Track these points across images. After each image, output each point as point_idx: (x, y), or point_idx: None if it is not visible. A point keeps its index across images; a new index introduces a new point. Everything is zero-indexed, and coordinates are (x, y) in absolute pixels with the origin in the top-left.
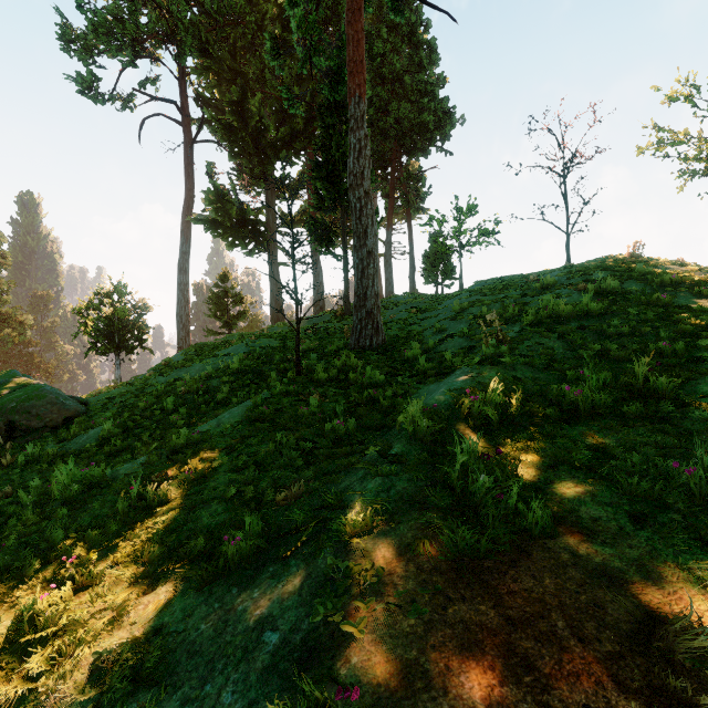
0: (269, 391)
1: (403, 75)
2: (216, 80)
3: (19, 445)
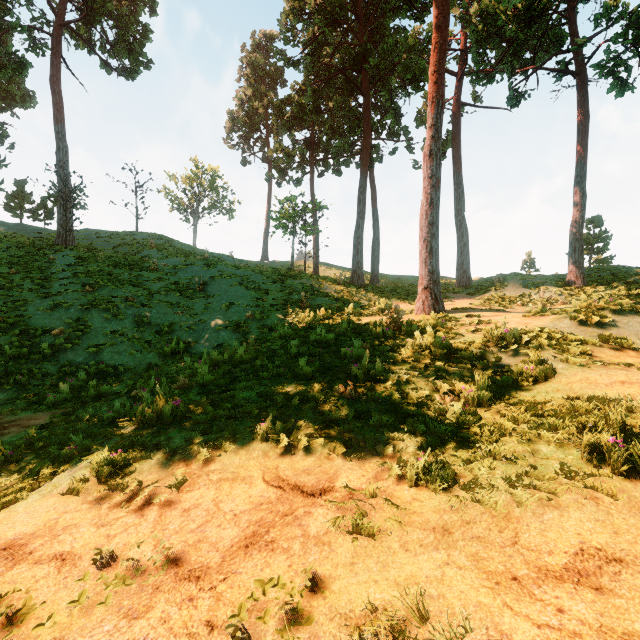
0: (71, 250)
1: None
2: None
3: None
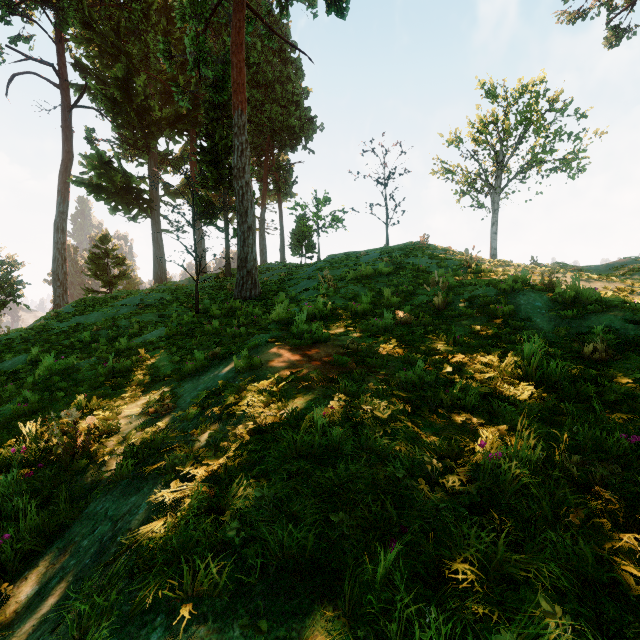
0: (177, 322)
1: (275, 83)
2: (97, 51)
3: None
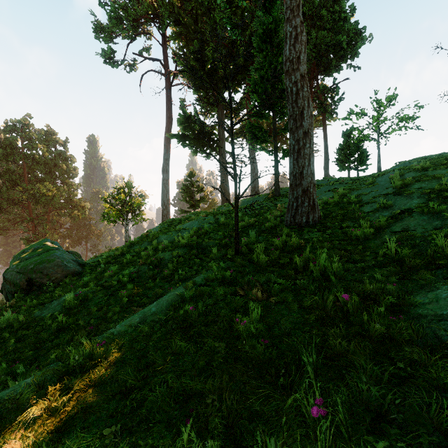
0: (205, 274)
1: (320, 10)
2: (185, 42)
3: (31, 297)
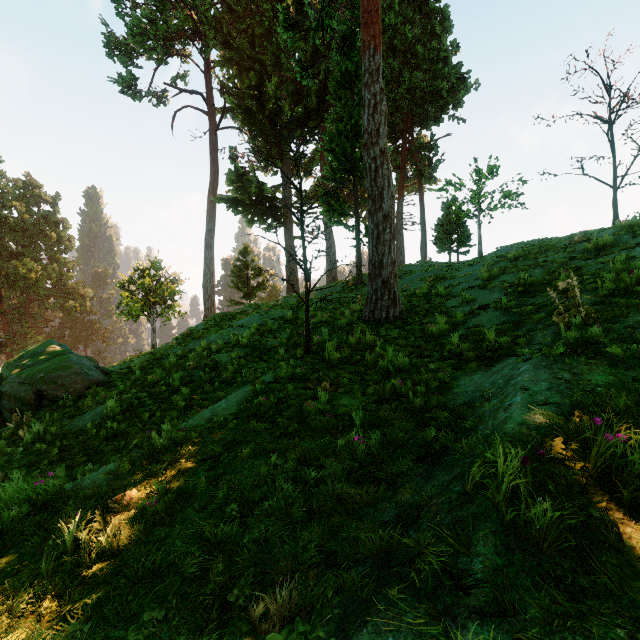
0: (273, 372)
1: (414, 45)
2: (237, 70)
3: (44, 414)
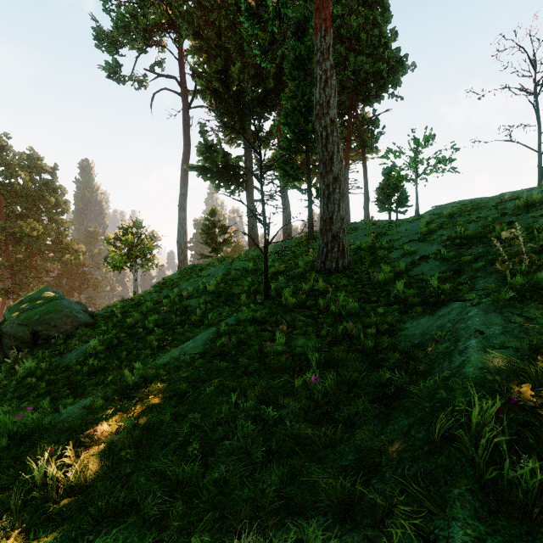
0: (236, 316)
1: (359, 33)
2: (206, 57)
3: (38, 351)
